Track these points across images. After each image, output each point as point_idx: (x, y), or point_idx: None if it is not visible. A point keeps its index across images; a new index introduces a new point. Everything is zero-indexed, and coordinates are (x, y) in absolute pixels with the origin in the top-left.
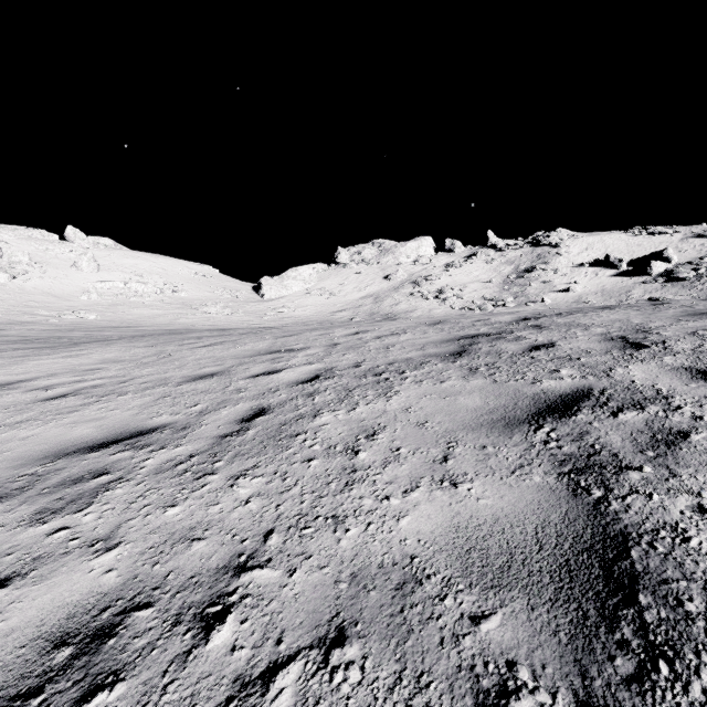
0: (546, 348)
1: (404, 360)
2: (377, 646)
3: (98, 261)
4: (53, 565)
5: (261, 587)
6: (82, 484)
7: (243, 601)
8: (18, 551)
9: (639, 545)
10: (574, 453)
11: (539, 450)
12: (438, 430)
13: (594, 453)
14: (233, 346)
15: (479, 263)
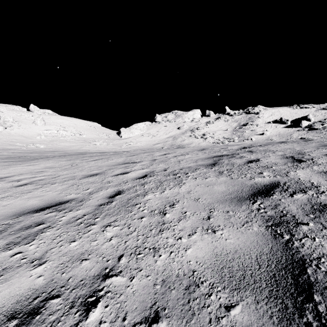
0: (255, 162)
1: (187, 167)
2: (176, 323)
3: (45, 120)
4: (12, 272)
5: (116, 287)
6: (30, 229)
7: (106, 295)
8: None
9: (311, 266)
10: (273, 215)
11: (255, 213)
12: (204, 202)
13: (283, 215)
14: (107, 160)
15: (222, 121)
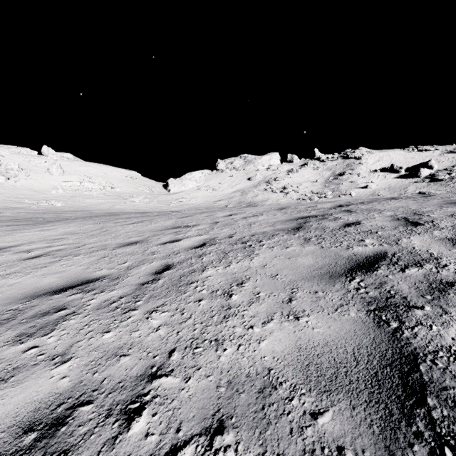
0: (354, 225)
1: (262, 233)
2: (246, 434)
3: (63, 168)
4: (26, 373)
5: (166, 390)
6: (48, 316)
7: (154, 400)
8: (3, 363)
9: (425, 362)
10: (377, 296)
11: (353, 294)
12: (284, 280)
13: (391, 296)
14: (150, 223)
15: (309, 169)
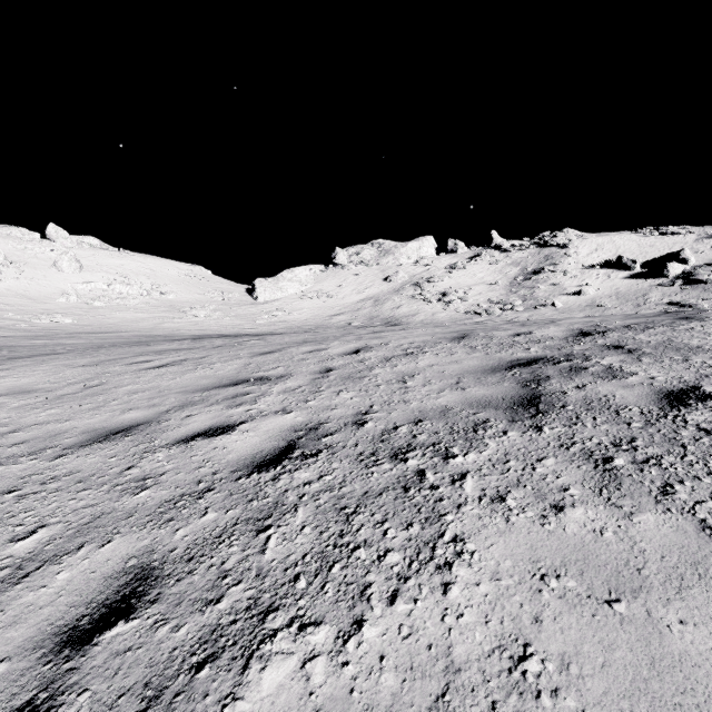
0: (701, 402)
1: (439, 414)
2: None
3: (81, 261)
4: None
5: None
6: None
7: None
8: None
9: None
10: None
11: None
12: None
13: None
14: (193, 368)
15: (484, 264)
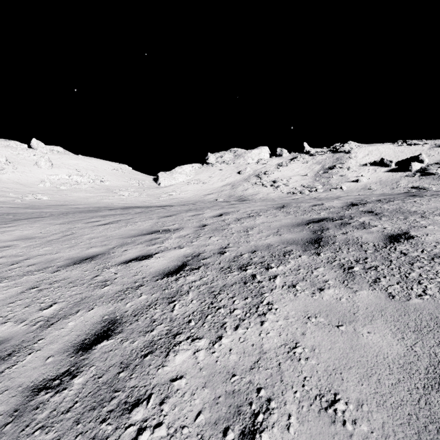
0: (406, 240)
1: (266, 248)
2: None
3: (52, 161)
4: None
5: None
6: None
7: None
8: None
9: None
10: None
11: None
12: (368, 436)
13: None
14: (125, 225)
15: (299, 163)
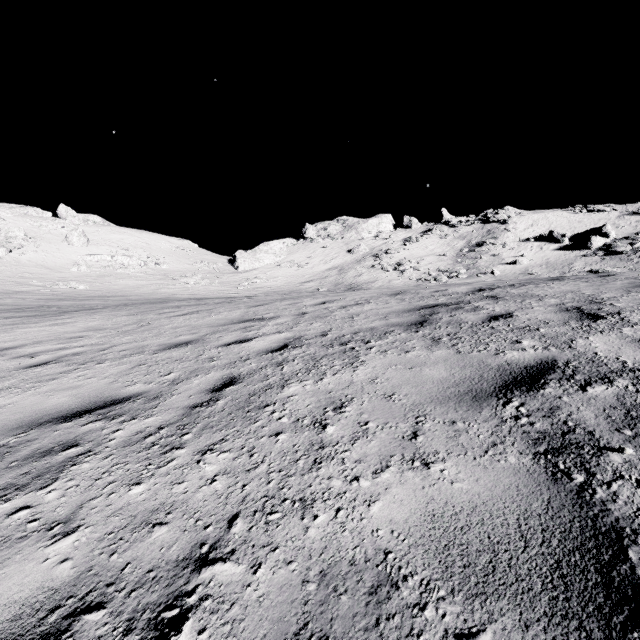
0: (504, 318)
1: (369, 330)
2: None
3: (88, 236)
4: (8, 551)
5: (222, 586)
6: (50, 457)
7: (202, 604)
8: None
9: (635, 544)
10: (548, 430)
11: (511, 426)
12: (405, 403)
13: (569, 431)
14: (208, 315)
15: (434, 238)
